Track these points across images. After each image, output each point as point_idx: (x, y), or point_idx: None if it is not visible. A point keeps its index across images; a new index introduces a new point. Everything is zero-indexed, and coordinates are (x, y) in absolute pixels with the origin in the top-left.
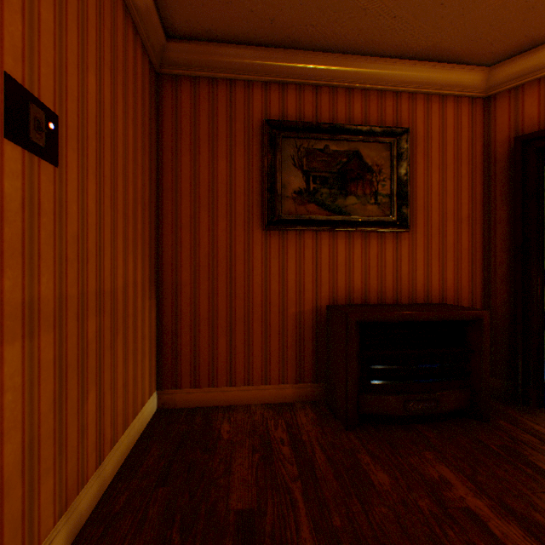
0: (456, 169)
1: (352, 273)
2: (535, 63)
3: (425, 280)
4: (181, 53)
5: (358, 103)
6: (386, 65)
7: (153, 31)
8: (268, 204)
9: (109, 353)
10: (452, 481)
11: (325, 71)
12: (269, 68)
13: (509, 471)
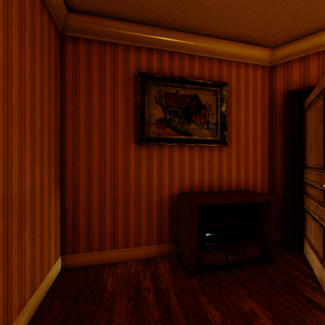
0: (254, 108)
1: (193, 172)
2: (298, 48)
3: (236, 176)
4: (79, 22)
5: (197, 65)
6: (214, 43)
7: (57, 4)
8: (140, 128)
9: (16, 242)
10: (258, 312)
11: (177, 43)
12: (140, 38)
13: (290, 300)
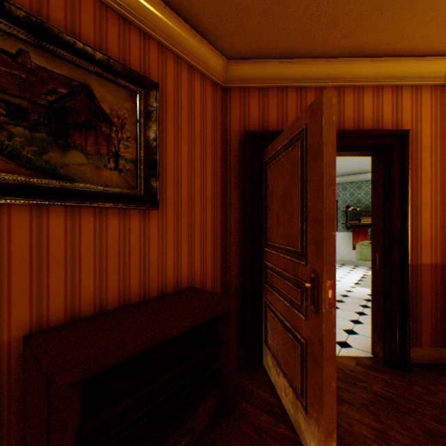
0: (203, 147)
1: (78, 271)
2: (258, 73)
3: (176, 264)
4: None
5: (89, 14)
6: None
7: None
8: None
9: None
10: None
11: None
12: None
13: None
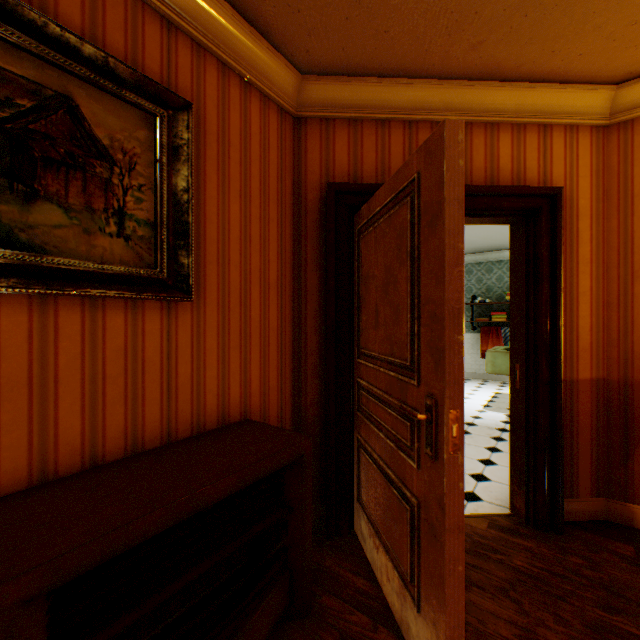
0: (265, 206)
1: (54, 401)
2: (347, 97)
3: (221, 386)
4: None
5: None
6: None
7: None
8: None
9: None
10: None
11: None
12: None
13: None
